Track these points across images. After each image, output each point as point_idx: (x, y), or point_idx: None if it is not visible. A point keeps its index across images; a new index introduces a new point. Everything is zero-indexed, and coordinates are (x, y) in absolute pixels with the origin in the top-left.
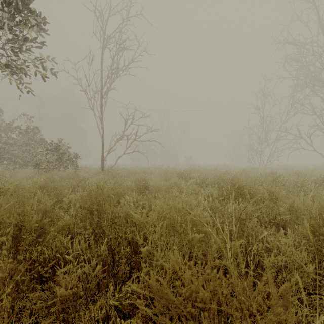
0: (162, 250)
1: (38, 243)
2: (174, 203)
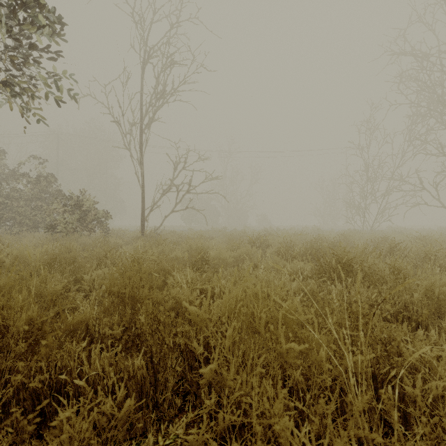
0: (235, 367)
1: (35, 353)
2: (253, 288)
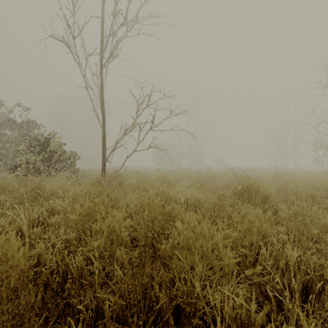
0: None
1: None
2: None
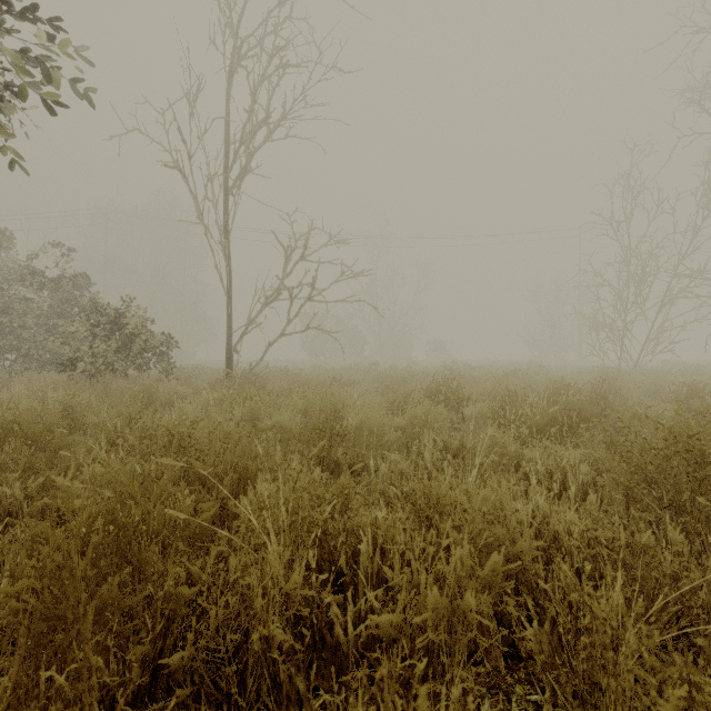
0: None
1: None
2: None
